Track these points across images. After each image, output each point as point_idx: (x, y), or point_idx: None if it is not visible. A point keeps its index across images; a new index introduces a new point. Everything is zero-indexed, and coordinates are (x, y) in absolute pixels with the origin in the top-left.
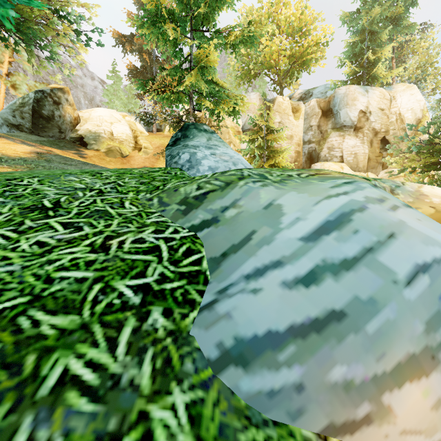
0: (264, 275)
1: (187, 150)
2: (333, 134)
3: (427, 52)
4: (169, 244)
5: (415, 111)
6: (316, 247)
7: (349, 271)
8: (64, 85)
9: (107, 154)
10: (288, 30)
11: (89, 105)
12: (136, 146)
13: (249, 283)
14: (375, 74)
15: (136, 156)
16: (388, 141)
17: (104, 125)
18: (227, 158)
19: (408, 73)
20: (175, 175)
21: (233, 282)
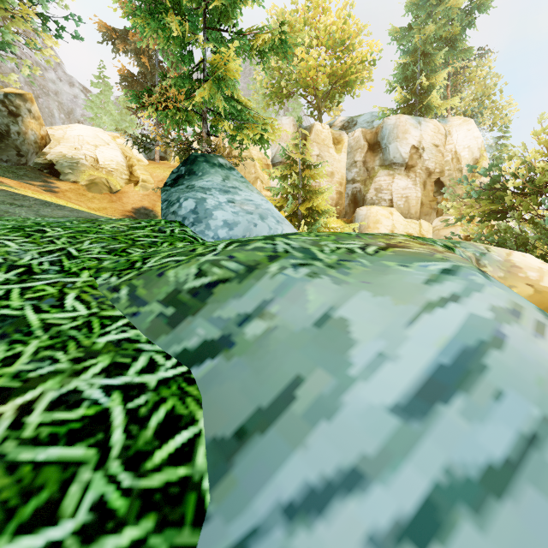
0: (326, 512)
1: (192, 194)
2: (381, 173)
3: (484, 82)
4: (131, 406)
5: (473, 149)
6: (429, 436)
7: (502, 500)
8: (29, 91)
9: (89, 187)
10: (328, 42)
11: (66, 119)
12: (131, 178)
13: (293, 534)
14: (428, 104)
15: (131, 192)
16: (444, 183)
17: (85, 148)
18: (252, 207)
19: (464, 105)
20: (170, 235)
21: (259, 525)
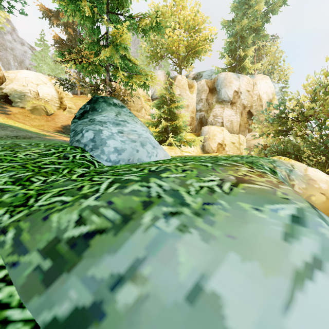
0: None
1: (92, 127)
2: (216, 106)
3: (274, 55)
4: None
5: (268, 94)
6: None
7: None
8: None
9: (32, 111)
10: (185, 26)
11: (18, 66)
12: (61, 106)
13: None
14: (244, 66)
15: (61, 115)
16: (252, 113)
17: (30, 85)
18: (135, 136)
19: (263, 67)
20: (72, 161)
21: None
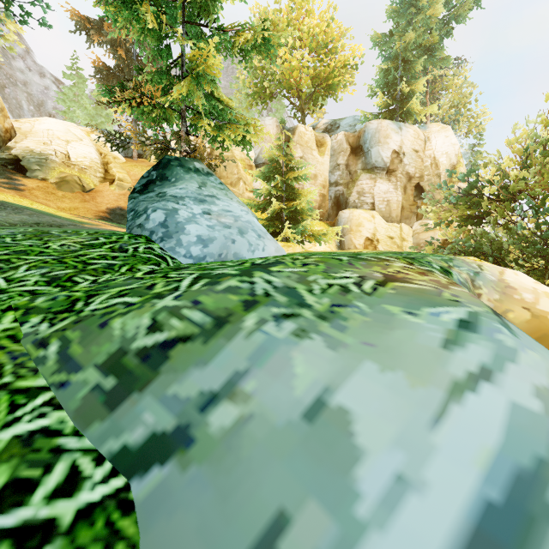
0: None
1: (162, 205)
2: (363, 176)
3: (460, 91)
4: None
5: (450, 156)
6: None
7: None
8: None
9: (60, 185)
10: (311, 44)
11: (35, 112)
12: (107, 176)
13: None
14: (409, 110)
15: (106, 191)
16: (423, 188)
17: (55, 143)
18: (230, 220)
19: (442, 112)
20: (133, 254)
21: None
